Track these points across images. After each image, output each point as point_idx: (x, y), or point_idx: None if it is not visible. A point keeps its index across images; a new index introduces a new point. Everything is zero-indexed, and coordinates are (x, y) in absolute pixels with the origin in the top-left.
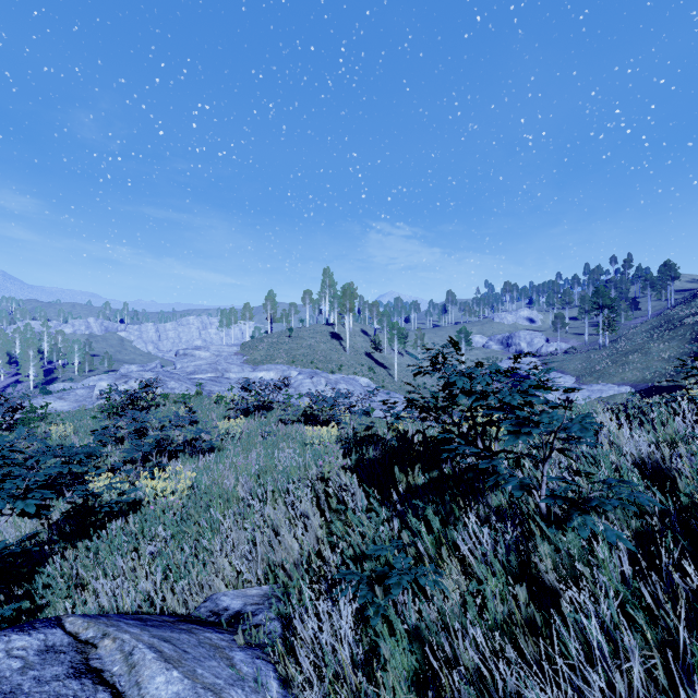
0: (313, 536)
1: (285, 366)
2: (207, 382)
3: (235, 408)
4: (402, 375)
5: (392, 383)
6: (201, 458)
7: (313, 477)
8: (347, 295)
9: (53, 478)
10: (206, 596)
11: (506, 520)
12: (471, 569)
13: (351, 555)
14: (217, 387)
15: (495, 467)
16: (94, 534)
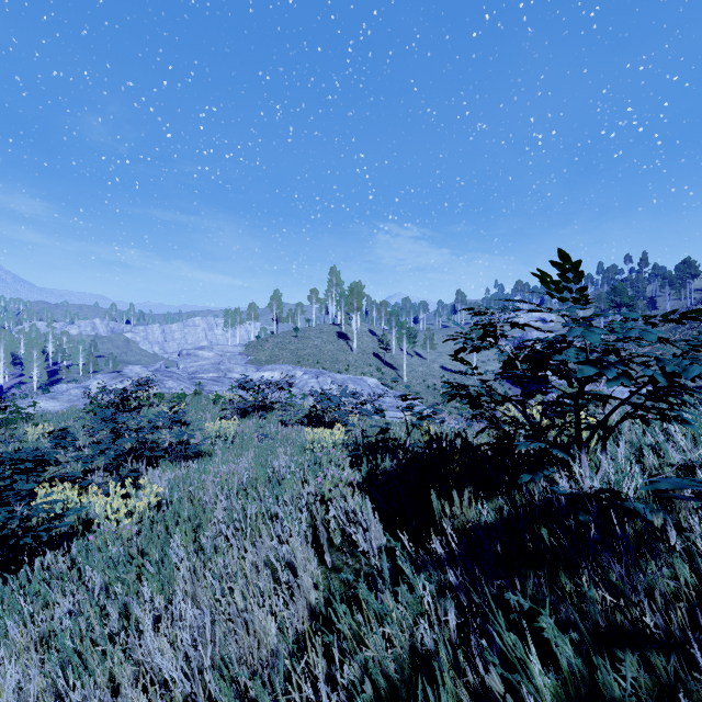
0: (302, 603)
1: (290, 366)
2: (208, 381)
3: (230, 408)
4: (412, 376)
5: (401, 384)
6: (183, 465)
7: (309, 497)
8: (354, 293)
9: (4, 489)
10: None
11: None
12: None
13: None
14: (218, 387)
15: (626, 502)
16: None
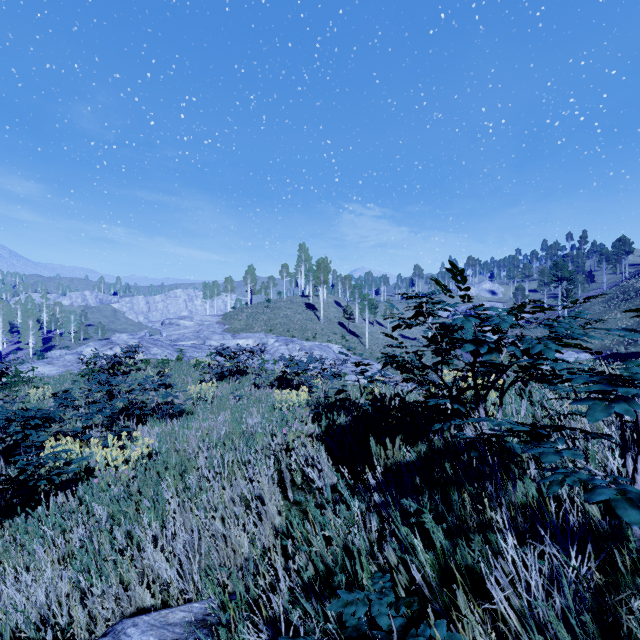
0: (269, 525)
1: (263, 334)
2: (189, 348)
3: (209, 372)
4: (373, 343)
5: (363, 350)
6: (169, 422)
7: (276, 447)
8: (321, 268)
9: (14, 442)
10: (123, 611)
11: (558, 540)
12: (495, 610)
13: (310, 577)
14: (198, 353)
15: (507, 443)
16: (23, 513)
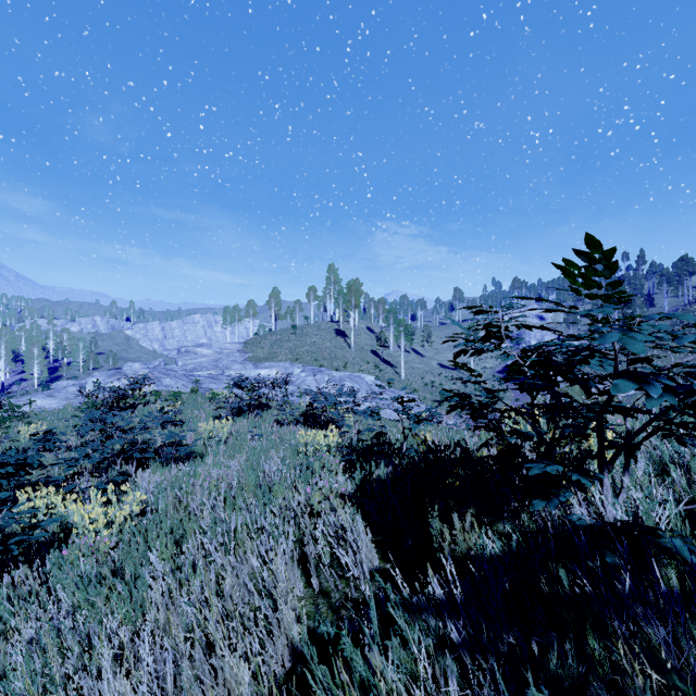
0: (282, 641)
1: (288, 364)
2: (205, 379)
3: (224, 407)
4: (409, 373)
5: (398, 381)
6: (173, 468)
7: (297, 510)
8: (352, 290)
9: None
10: None
11: None
12: None
13: None
14: (215, 385)
15: (662, 538)
16: None
